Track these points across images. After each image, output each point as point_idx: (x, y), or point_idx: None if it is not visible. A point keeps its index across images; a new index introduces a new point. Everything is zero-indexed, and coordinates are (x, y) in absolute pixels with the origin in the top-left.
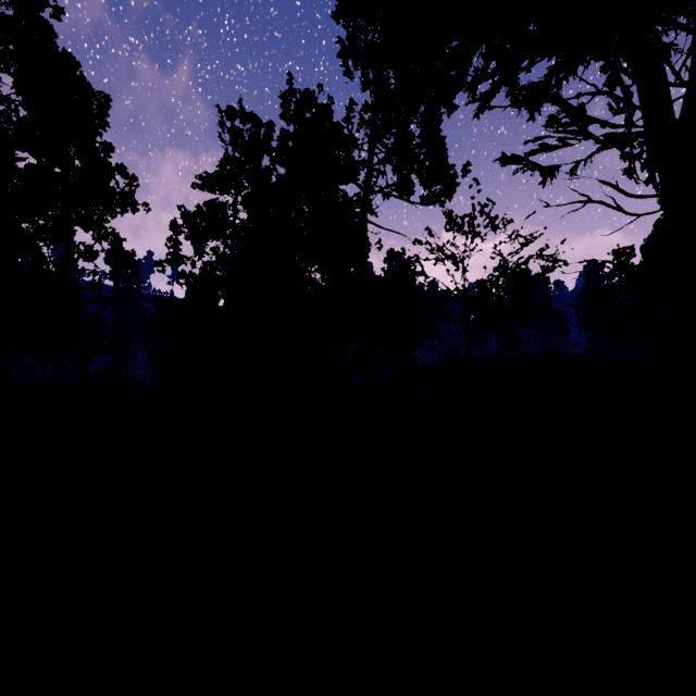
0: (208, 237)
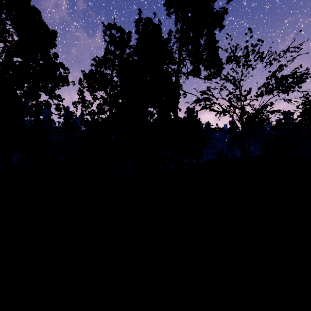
0: (97, 87)
